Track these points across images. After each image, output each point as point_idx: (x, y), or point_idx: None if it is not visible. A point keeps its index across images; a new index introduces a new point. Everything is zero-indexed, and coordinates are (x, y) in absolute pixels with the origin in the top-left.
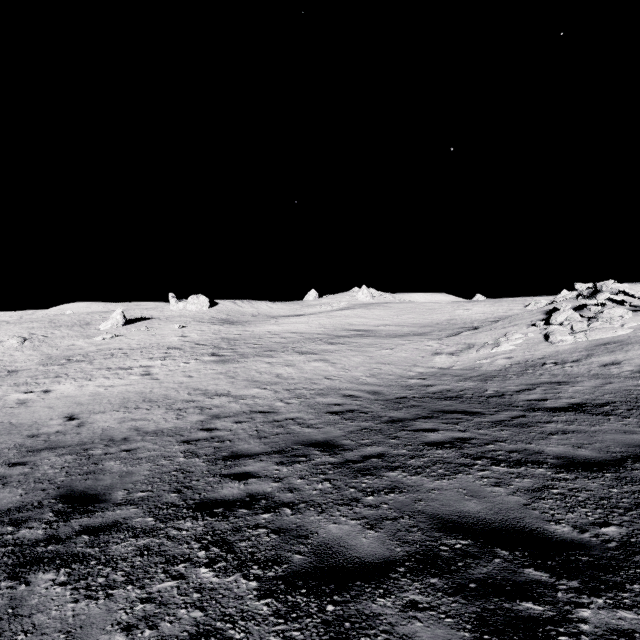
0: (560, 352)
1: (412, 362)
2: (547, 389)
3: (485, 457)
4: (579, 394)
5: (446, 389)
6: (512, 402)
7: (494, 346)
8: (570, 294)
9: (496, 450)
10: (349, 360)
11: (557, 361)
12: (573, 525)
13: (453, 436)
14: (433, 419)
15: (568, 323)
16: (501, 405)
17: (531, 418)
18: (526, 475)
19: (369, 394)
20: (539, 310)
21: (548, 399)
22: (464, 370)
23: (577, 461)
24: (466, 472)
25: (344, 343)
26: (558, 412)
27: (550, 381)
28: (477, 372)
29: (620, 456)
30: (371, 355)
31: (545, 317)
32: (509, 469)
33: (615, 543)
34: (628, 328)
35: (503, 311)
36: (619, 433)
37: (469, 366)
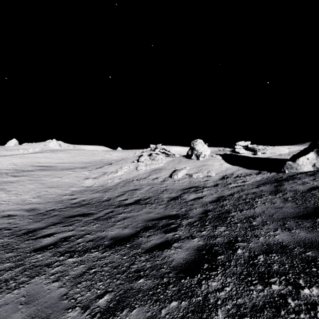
0: (140, 174)
1: (71, 184)
2: (130, 193)
3: (69, 251)
4: (141, 194)
5: (83, 200)
6: (112, 203)
7: (115, 173)
8: (148, 149)
9: (80, 242)
10: (24, 187)
11: (138, 179)
12: (83, 305)
13: (61, 237)
14: (59, 224)
15: (145, 161)
16: (106, 206)
17: (115, 212)
18: (84, 261)
19: (26, 211)
20: (137, 155)
21: (128, 199)
22: (98, 187)
23: (119, 239)
24: (43, 273)
25: (27, 175)
26: (129, 206)
27: (133, 189)
28: (104, 187)
29: (139, 229)
30: (44, 182)
31: (138, 158)
32: (77, 259)
33: (99, 315)
34: (163, 163)
35: (126, 155)
36: (146, 214)
37: (102, 184)
